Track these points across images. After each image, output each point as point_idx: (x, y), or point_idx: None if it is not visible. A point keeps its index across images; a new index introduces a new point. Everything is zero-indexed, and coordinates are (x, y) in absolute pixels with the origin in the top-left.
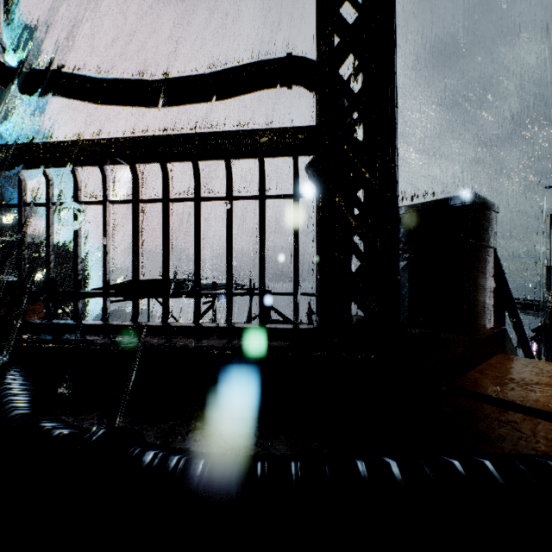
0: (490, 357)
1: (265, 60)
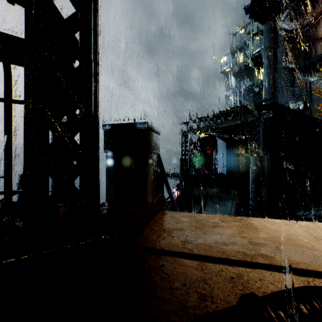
0: (156, 214)
1: None
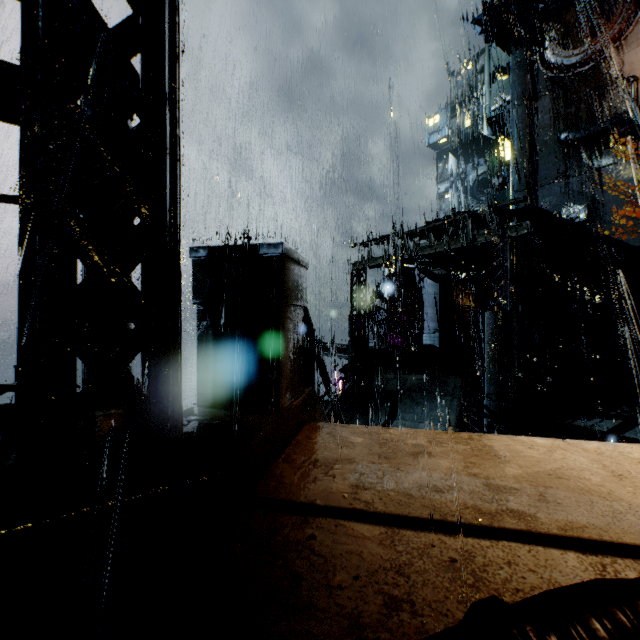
0: (300, 430)
1: None
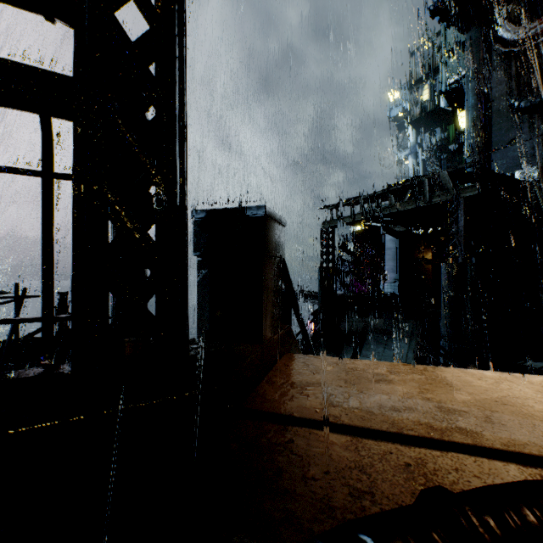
0: (279, 359)
1: None
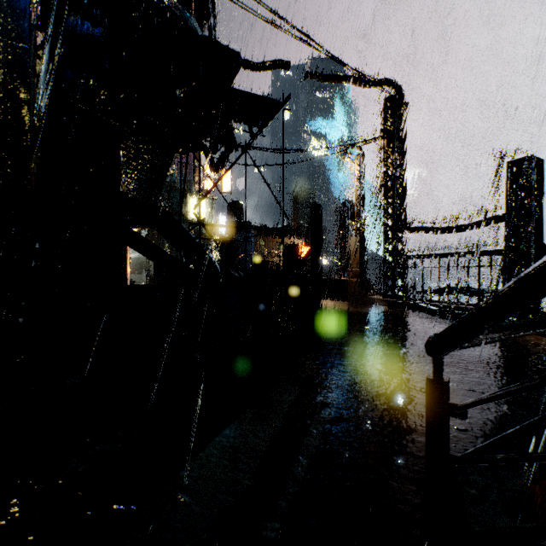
0: None
1: (495, 216)
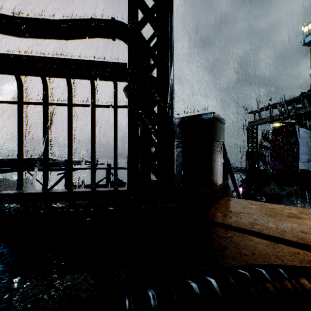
0: (221, 199)
1: (97, 19)
